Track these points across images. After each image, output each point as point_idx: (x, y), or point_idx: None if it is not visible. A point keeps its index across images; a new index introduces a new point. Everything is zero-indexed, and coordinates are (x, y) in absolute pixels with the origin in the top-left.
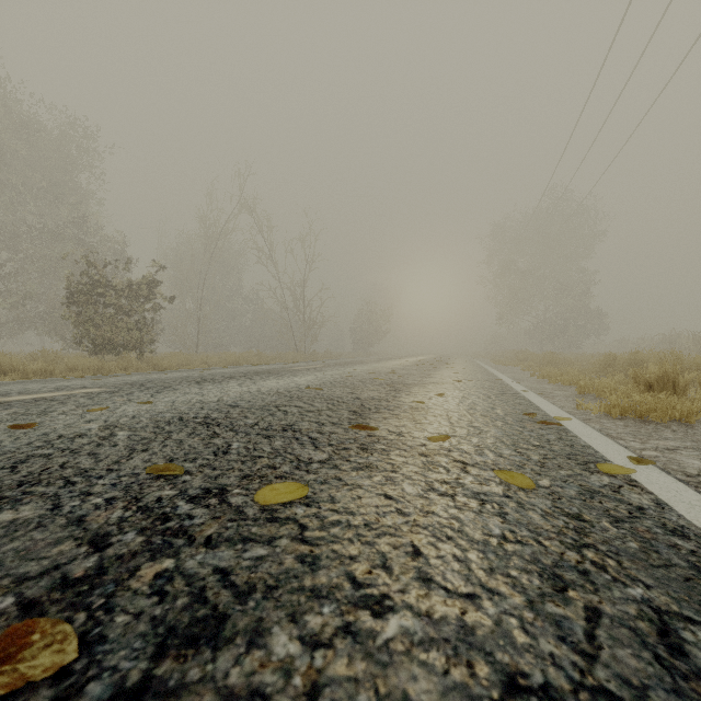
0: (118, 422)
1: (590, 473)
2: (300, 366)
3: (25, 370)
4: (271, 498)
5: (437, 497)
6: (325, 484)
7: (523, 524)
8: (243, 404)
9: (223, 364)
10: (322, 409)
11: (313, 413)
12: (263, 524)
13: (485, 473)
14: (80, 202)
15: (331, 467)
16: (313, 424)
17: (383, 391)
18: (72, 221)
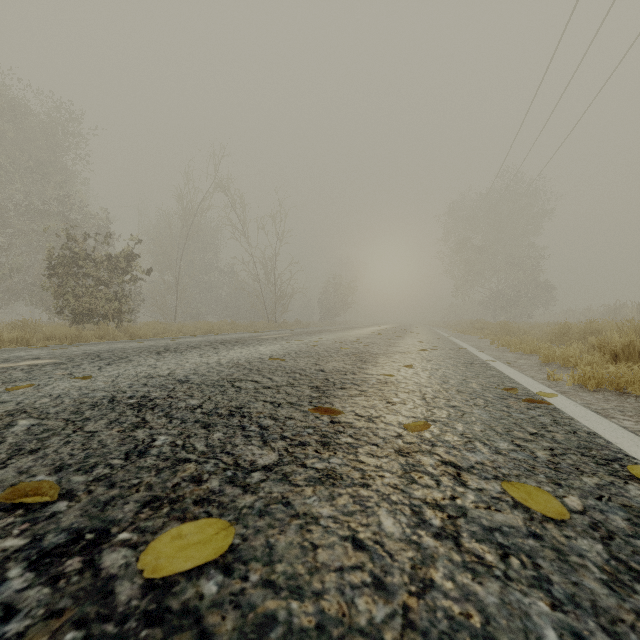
0: (33, 404)
1: (623, 481)
2: (269, 335)
3: (1, 339)
4: (166, 560)
5: (433, 542)
6: (265, 516)
7: (585, 609)
8: (194, 379)
9: (198, 332)
10: (281, 384)
11: (271, 390)
12: (133, 632)
13: (489, 486)
14: (64, 180)
15: (278, 478)
16: (268, 405)
17: (349, 362)
18: (57, 199)
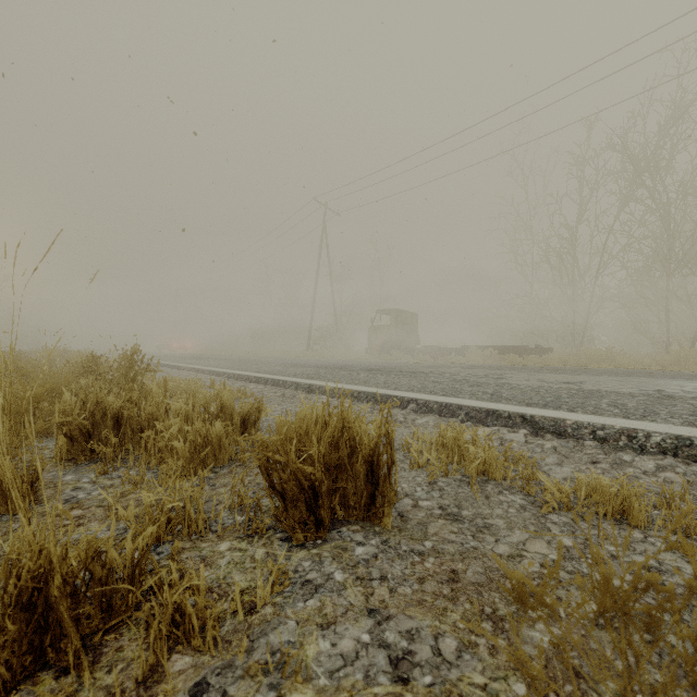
0: None
1: None
2: None
3: None
4: None
5: None
6: None
7: None
8: None
9: None
10: None
11: None
12: None
13: None
14: None
15: None
16: None
17: None
18: None
